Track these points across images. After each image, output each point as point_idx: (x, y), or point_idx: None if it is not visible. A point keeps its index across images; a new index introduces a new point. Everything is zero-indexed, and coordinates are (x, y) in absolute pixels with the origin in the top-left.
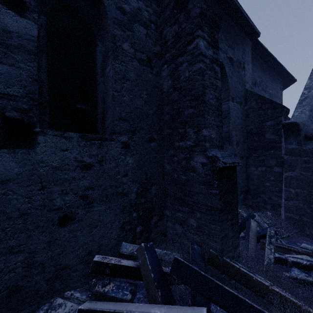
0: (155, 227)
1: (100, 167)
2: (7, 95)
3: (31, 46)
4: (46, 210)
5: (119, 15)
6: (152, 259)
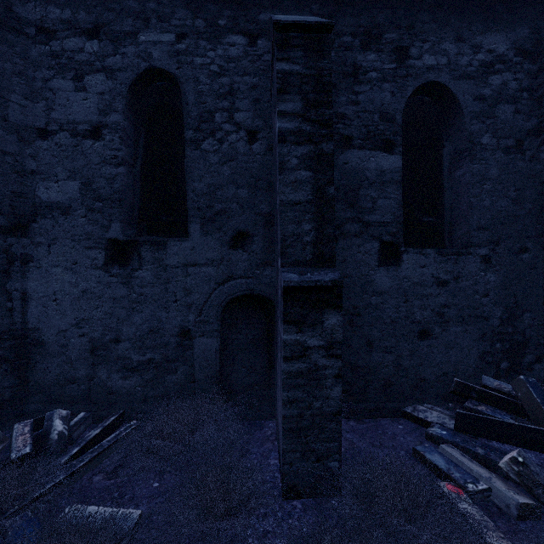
0: (529, 369)
1: (455, 284)
2: (383, 223)
3: (397, 177)
4: (408, 321)
5: (477, 106)
6: (539, 395)
